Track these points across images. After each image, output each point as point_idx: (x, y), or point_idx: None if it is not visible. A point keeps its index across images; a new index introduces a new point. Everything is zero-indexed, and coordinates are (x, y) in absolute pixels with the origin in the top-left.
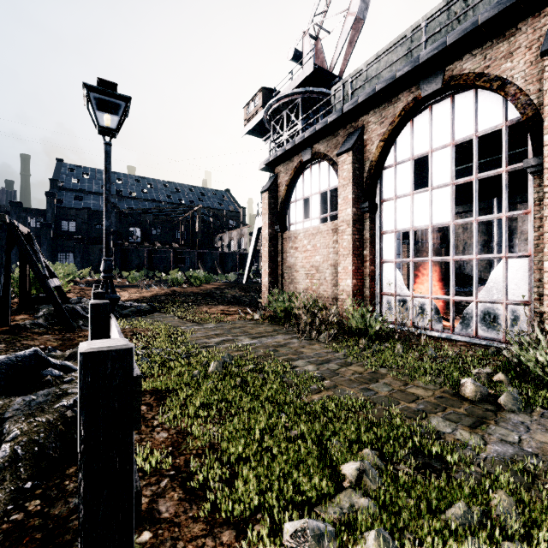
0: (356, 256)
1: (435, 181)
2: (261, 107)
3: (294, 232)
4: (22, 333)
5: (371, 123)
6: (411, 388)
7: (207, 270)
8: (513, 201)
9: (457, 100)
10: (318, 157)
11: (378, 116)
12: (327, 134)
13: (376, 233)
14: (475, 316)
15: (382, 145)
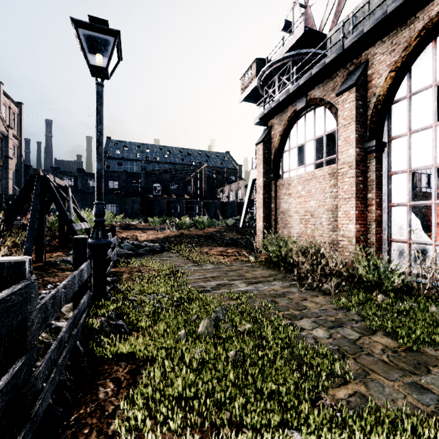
0: (359, 199)
1: None
2: (255, 76)
3: (288, 179)
4: (50, 269)
5: (377, 55)
6: None
7: (211, 216)
8: None
9: None
10: (313, 104)
11: (386, 44)
12: (324, 77)
13: (383, 174)
14: None
15: (393, 76)
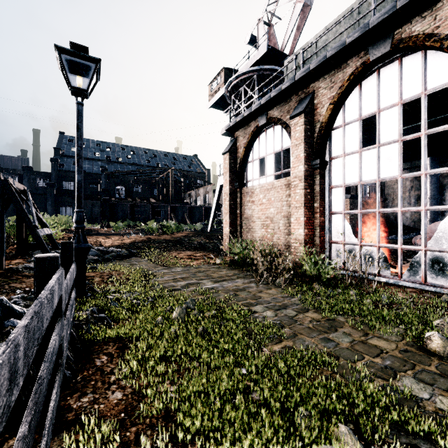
0: (308, 208)
1: (383, 139)
2: (223, 84)
3: (251, 188)
4: (13, 276)
5: (321, 89)
6: (372, 339)
7: (178, 220)
8: (445, 160)
9: (405, 62)
10: (272, 122)
11: (327, 81)
12: (281, 100)
13: (325, 187)
14: (424, 264)
15: (331, 108)
